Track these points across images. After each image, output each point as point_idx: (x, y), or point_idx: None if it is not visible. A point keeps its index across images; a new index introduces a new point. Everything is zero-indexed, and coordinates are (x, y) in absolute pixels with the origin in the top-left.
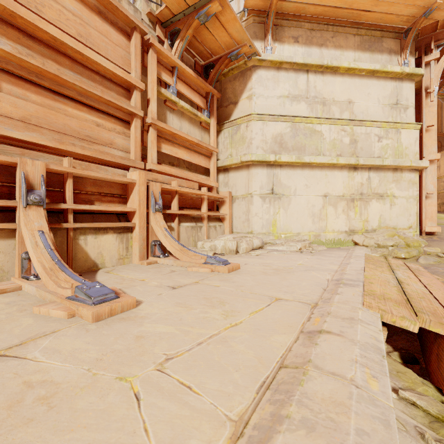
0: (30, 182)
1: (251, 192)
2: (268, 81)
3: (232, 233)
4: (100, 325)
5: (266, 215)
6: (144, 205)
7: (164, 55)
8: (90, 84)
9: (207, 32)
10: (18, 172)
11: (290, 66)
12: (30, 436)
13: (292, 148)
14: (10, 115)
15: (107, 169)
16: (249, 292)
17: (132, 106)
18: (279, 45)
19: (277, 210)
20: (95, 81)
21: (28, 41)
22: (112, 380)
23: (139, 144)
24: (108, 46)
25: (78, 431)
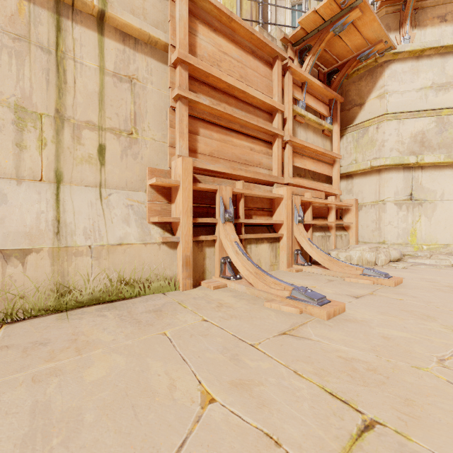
0: (224, 203)
1: (383, 199)
2: (405, 74)
3: (357, 242)
4: (334, 322)
5: (402, 223)
6: (290, 217)
7: (297, 74)
8: (250, 117)
9: (337, 40)
10: (218, 196)
11: (434, 51)
12: (398, 392)
13: (438, 146)
14: (204, 152)
15: (260, 187)
16: (447, 309)
17: (276, 128)
18: (419, 31)
19: (416, 218)
20: (249, 112)
21: (213, 93)
22: (409, 367)
23: (280, 161)
24: (258, 80)
25: (432, 397)
